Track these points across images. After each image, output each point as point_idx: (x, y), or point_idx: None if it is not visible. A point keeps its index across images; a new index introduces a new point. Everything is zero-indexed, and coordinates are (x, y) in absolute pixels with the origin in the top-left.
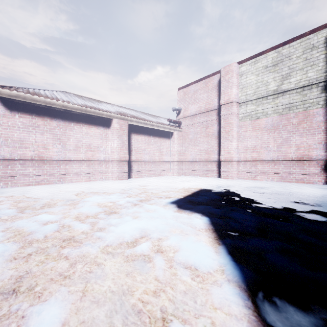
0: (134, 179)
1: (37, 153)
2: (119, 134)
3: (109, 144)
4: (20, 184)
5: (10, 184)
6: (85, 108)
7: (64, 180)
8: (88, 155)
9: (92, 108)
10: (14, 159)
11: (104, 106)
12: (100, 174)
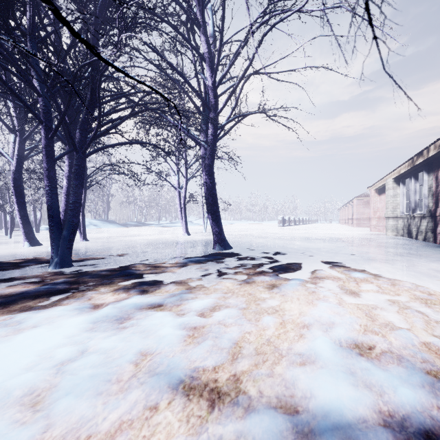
0: None
1: (367, 216)
2: None
3: None
4: (362, 227)
5: (359, 226)
6: None
7: None
8: None
9: None
10: (360, 218)
11: None
12: None
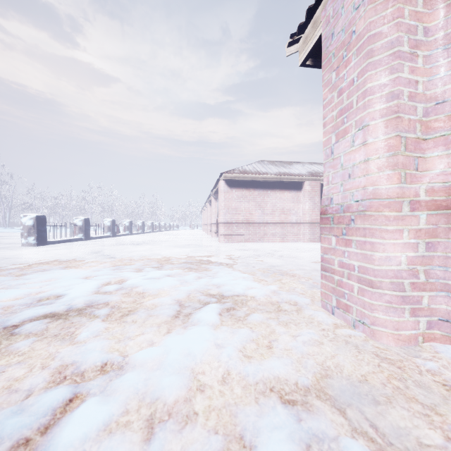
0: None
1: (245, 218)
2: (311, 196)
3: (300, 206)
4: (236, 241)
5: (230, 240)
6: (279, 176)
7: (263, 239)
8: (281, 218)
9: (285, 174)
10: (232, 222)
11: (296, 168)
12: (292, 236)
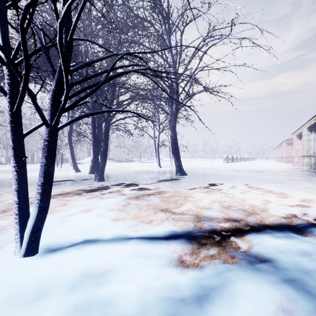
0: None
1: None
2: None
3: None
4: (290, 163)
5: (287, 163)
6: None
7: None
8: None
9: None
10: (288, 157)
11: None
12: None
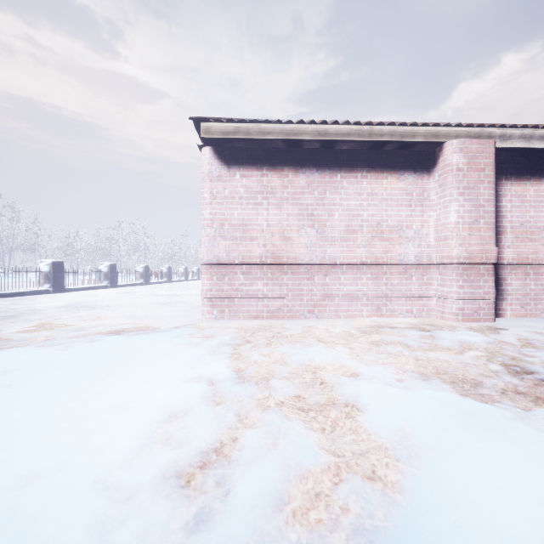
0: (509, 319)
1: (270, 249)
2: (466, 184)
3: (429, 218)
4: (243, 314)
5: (228, 312)
6: (368, 128)
7: (320, 310)
8: (374, 251)
9: (385, 122)
10: (232, 262)
11: None
12: (406, 302)
